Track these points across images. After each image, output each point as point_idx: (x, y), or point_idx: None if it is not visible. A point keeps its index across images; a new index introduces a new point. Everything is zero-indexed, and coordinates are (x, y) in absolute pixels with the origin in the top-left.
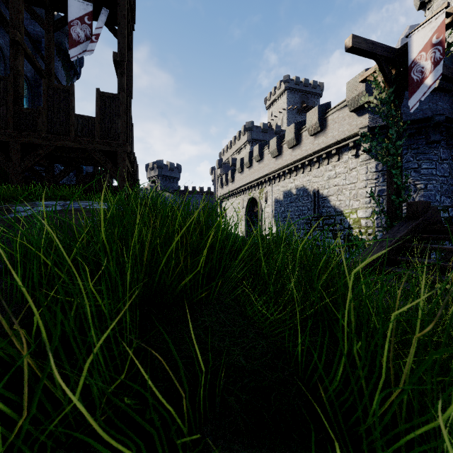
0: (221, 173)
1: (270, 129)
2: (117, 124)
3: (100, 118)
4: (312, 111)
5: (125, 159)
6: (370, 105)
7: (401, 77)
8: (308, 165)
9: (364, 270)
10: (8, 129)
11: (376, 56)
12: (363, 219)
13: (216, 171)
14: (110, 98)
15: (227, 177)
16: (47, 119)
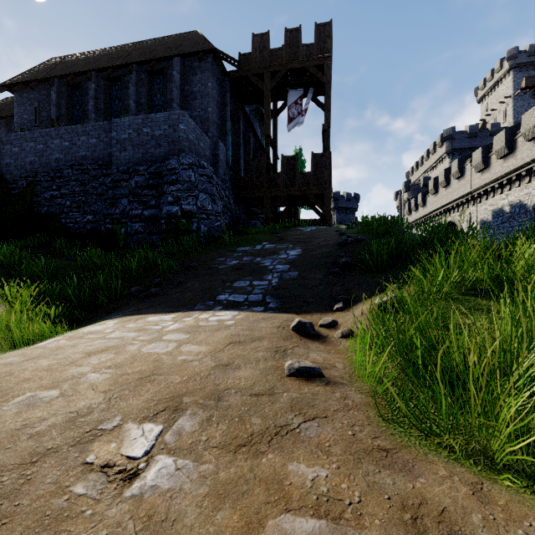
0: (408, 197)
1: (482, 131)
2: (325, 174)
3: (314, 172)
4: (529, 112)
5: (330, 198)
6: None
7: None
8: (526, 175)
9: None
10: (264, 189)
11: None
12: None
13: (401, 196)
14: (319, 156)
15: (416, 201)
16: (283, 179)
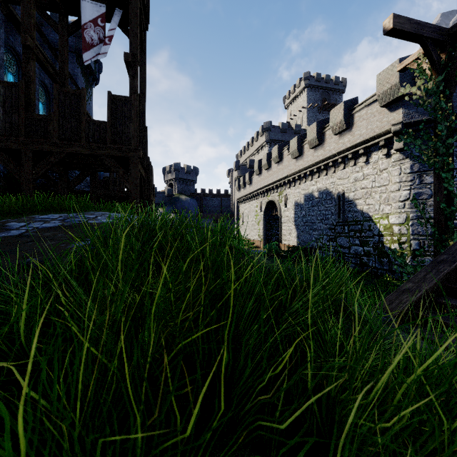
0: (238, 175)
1: (289, 129)
2: (129, 128)
3: (112, 122)
4: (337, 108)
5: (137, 165)
6: (404, 99)
7: (453, 62)
8: (332, 166)
9: (417, 302)
10: (20, 136)
11: (422, 39)
12: (396, 225)
13: (233, 173)
14: (121, 101)
15: (244, 179)
16: (58, 126)
